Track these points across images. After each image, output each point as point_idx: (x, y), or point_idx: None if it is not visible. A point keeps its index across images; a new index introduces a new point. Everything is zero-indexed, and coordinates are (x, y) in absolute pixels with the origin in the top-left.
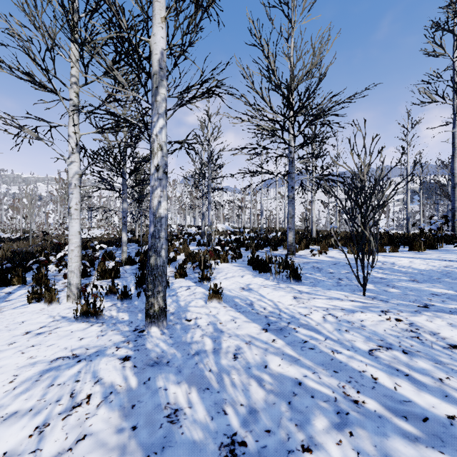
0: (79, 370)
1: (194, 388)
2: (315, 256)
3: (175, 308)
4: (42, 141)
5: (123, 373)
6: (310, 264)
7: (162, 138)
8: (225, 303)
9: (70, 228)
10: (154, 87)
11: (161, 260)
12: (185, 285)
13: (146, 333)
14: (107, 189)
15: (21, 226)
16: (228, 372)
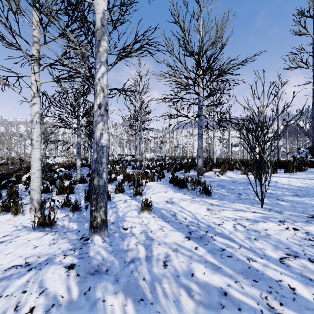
0: (28, 280)
1: (130, 299)
2: (217, 176)
3: (114, 218)
4: (9, 86)
5: (66, 283)
6: (215, 182)
7: (103, 81)
8: (154, 213)
9: (32, 155)
10: (97, 40)
11: (103, 181)
12: (123, 199)
13: (90, 241)
14: (65, 127)
15: (5, 155)
16: (160, 281)
